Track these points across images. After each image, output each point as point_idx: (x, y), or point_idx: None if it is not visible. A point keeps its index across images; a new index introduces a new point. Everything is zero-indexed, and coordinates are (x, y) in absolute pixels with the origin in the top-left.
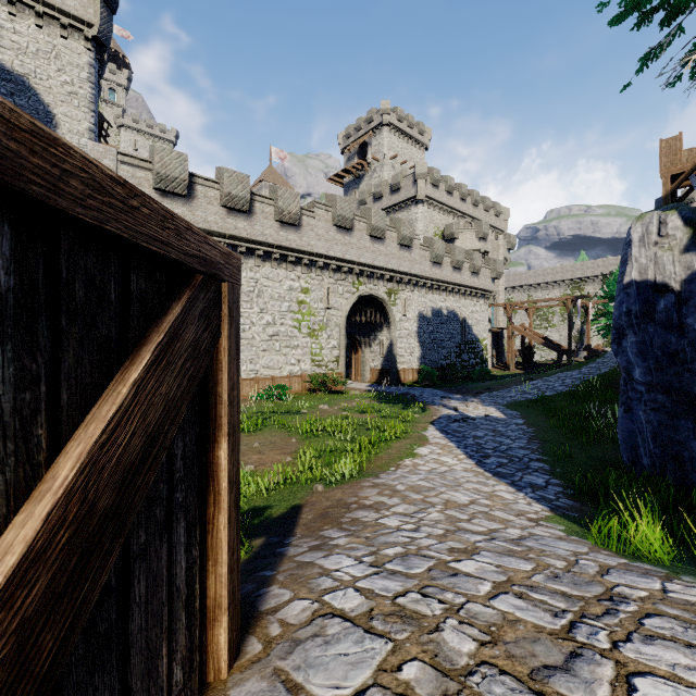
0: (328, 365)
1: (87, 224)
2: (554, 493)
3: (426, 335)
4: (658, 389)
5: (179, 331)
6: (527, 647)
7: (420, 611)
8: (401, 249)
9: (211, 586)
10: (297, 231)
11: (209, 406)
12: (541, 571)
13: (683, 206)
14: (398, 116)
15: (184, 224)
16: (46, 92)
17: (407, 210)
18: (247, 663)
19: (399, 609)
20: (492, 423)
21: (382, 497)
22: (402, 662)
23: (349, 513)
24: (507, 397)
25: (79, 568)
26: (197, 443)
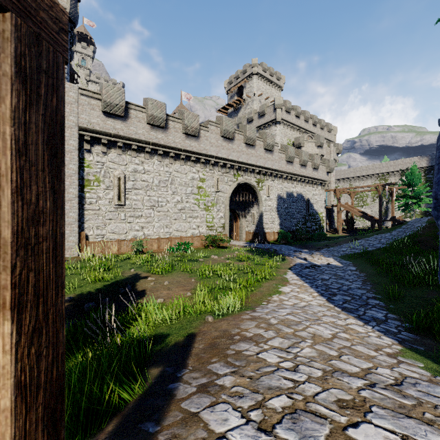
0: (218, 229)
1: None
2: (394, 326)
3: (283, 210)
4: None
5: None
6: None
7: None
8: (266, 152)
9: None
10: (197, 140)
11: None
12: None
13: None
14: (263, 68)
15: None
16: None
17: (269, 128)
18: None
19: None
20: (333, 269)
21: (259, 330)
22: None
23: (233, 345)
24: (340, 251)
25: None
26: None
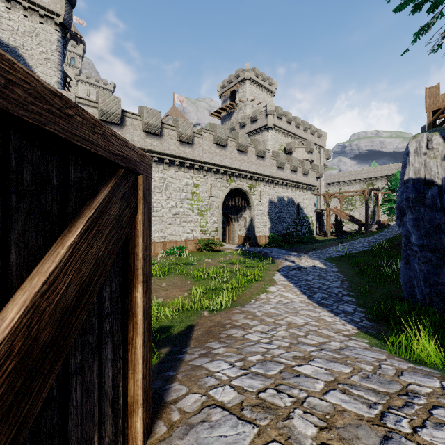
0: (211, 233)
1: (30, 124)
2: (359, 317)
3: (274, 214)
4: (427, 249)
5: (106, 208)
6: (353, 431)
7: (276, 403)
8: (258, 159)
9: (131, 388)
10: (191, 147)
11: (129, 261)
12: (356, 373)
13: (443, 129)
14: (256, 74)
15: (109, 131)
16: (30, 58)
17: (261, 134)
18: (156, 441)
19: (261, 402)
20: (317, 271)
21: (246, 320)
22: (265, 443)
23: (225, 331)
24: (326, 254)
25: (24, 388)
26: (120, 287)
